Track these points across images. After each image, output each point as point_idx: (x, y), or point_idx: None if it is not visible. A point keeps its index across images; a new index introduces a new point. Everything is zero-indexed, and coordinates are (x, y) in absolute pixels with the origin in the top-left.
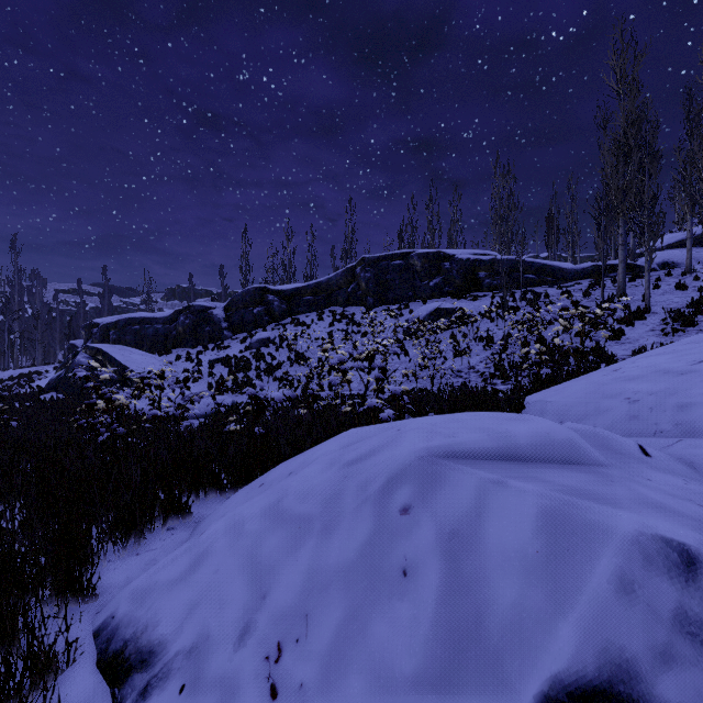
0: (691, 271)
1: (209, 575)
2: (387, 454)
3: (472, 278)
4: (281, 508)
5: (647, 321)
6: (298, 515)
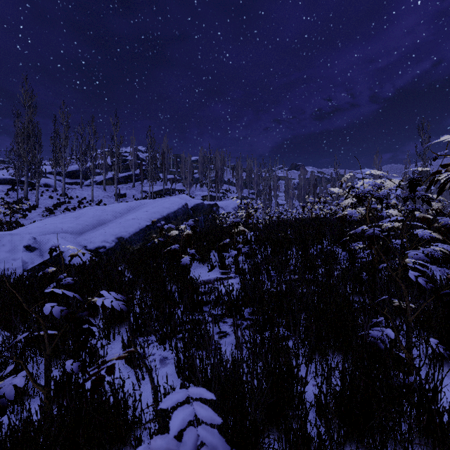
0: (56, 191)
1: None
2: None
3: None
4: None
5: (37, 211)
6: None
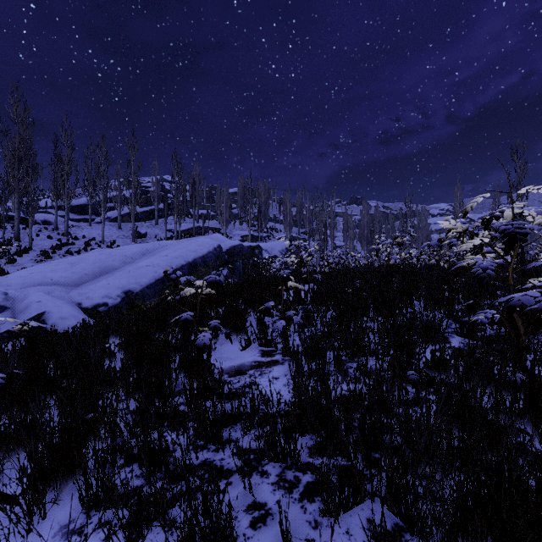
0: (57, 229)
1: None
2: None
3: None
4: None
5: (30, 254)
6: None
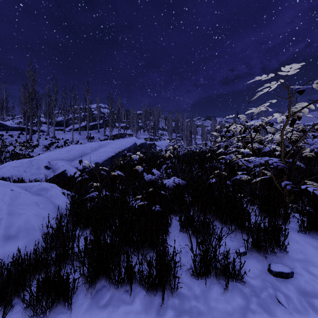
0: (49, 135)
1: (9, 172)
2: (26, 160)
3: None
4: (13, 166)
5: (39, 147)
6: (17, 166)
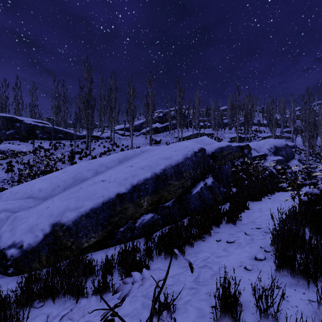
0: (111, 141)
1: None
2: None
3: (33, 133)
4: None
5: (87, 158)
6: None
